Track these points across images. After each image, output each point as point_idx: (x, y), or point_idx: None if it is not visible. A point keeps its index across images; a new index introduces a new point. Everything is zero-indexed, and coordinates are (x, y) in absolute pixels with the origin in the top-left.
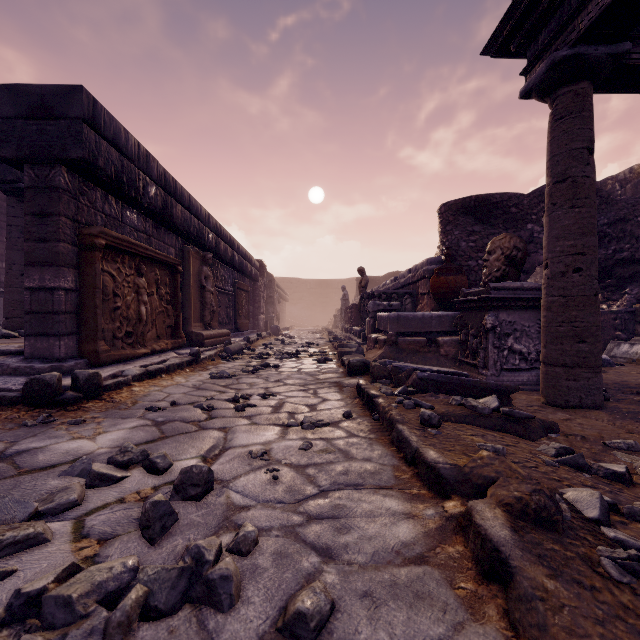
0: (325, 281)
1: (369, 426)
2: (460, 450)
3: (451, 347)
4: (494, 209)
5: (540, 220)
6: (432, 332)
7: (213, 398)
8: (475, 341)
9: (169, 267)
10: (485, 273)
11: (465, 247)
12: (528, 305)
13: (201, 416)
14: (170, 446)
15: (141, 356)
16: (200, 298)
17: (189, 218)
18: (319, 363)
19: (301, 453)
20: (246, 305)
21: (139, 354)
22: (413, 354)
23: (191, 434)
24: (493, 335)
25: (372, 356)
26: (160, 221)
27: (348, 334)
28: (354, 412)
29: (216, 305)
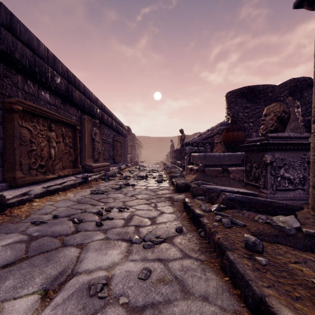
0: (162, 138)
1: (198, 244)
2: (307, 298)
3: (236, 173)
4: (258, 94)
5: (285, 100)
6: (225, 164)
7: (85, 211)
8: (257, 171)
9: (71, 127)
10: (263, 128)
11: (242, 116)
12: (294, 148)
13: (69, 230)
14: (21, 272)
15: (49, 179)
16: (91, 145)
17: (84, 99)
18: (158, 183)
19: (139, 285)
20: (120, 149)
21: (48, 178)
22: (214, 178)
23: (50, 253)
24: (271, 167)
25: (189, 178)
26: (65, 99)
27: (174, 165)
28: (183, 226)
29: (102, 149)
